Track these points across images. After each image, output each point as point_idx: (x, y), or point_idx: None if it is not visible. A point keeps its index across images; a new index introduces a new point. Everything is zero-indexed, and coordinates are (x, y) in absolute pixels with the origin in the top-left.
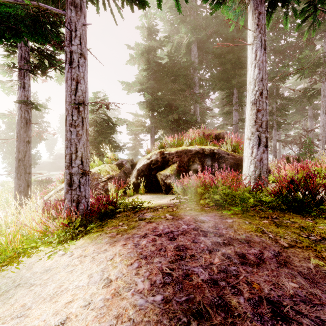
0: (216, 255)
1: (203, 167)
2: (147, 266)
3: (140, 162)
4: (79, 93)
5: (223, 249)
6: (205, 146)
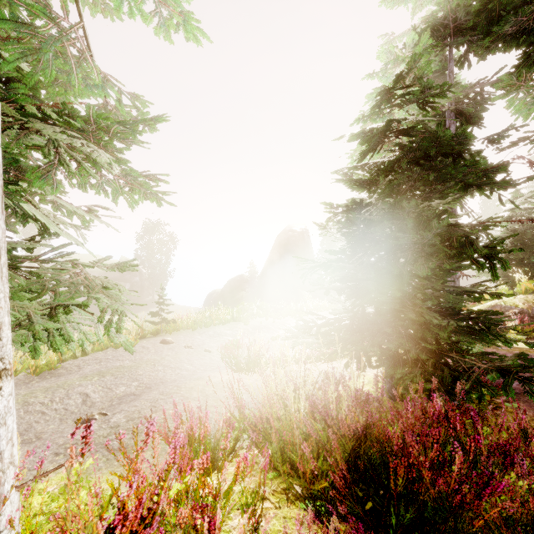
0: None
1: None
2: None
3: None
4: None
5: None
6: None
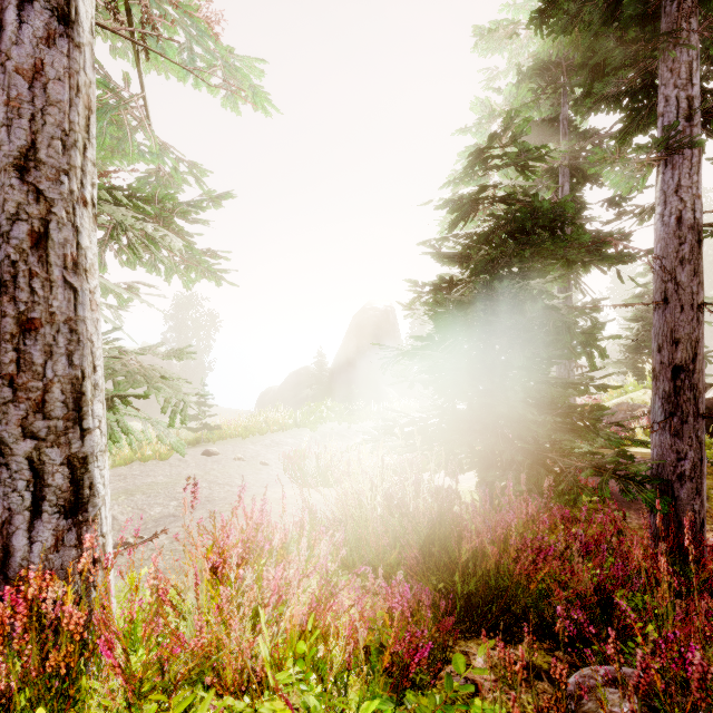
0: None
1: None
2: None
3: (708, 392)
4: None
5: None
6: None
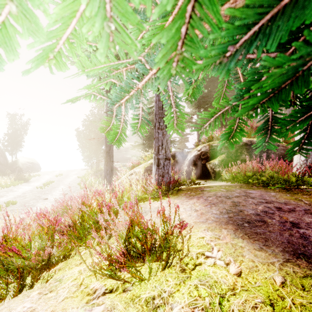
0: (260, 206)
1: (251, 158)
2: (216, 207)
3: (191, 153)
4: (163, 108)
5: (265, 204)
6: (253, 138)
